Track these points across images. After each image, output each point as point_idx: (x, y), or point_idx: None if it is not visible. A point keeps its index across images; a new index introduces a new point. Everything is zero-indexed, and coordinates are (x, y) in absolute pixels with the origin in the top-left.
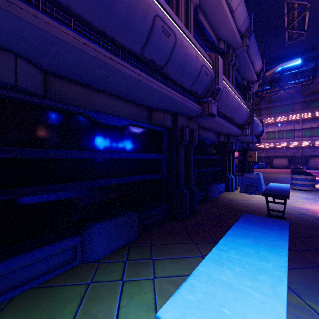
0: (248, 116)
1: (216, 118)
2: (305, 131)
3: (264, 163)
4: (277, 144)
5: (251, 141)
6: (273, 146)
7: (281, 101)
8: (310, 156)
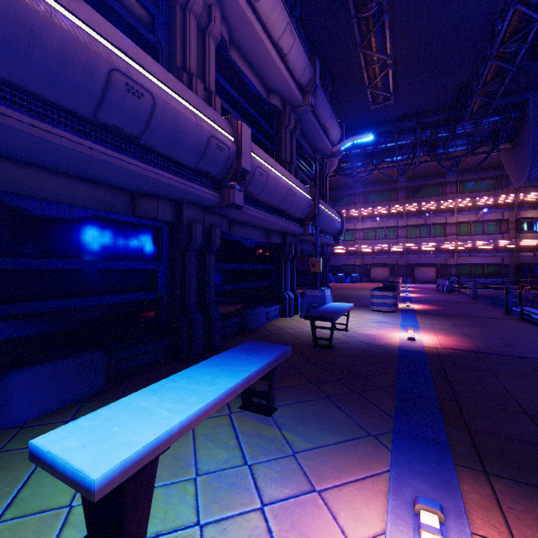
0: (311, 208)
1: (250, 210)
2: (411, 229)
3: (360, 275)
4: (376, 247)
5: (326, 242)
6: (371, 249)
7: (382, 185)
8: (416, 265)
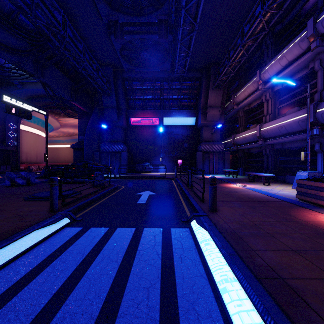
0: (305, 121)
1: (269, 142)
2: None
3: None
4: None
5: None
6: None
7: None
8: None
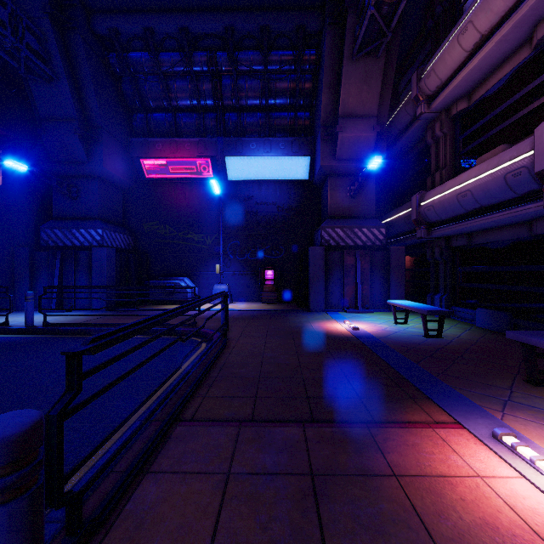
0: None
1: None
2: None
3: None
4: None
5: None
6: None
7: None
8: None
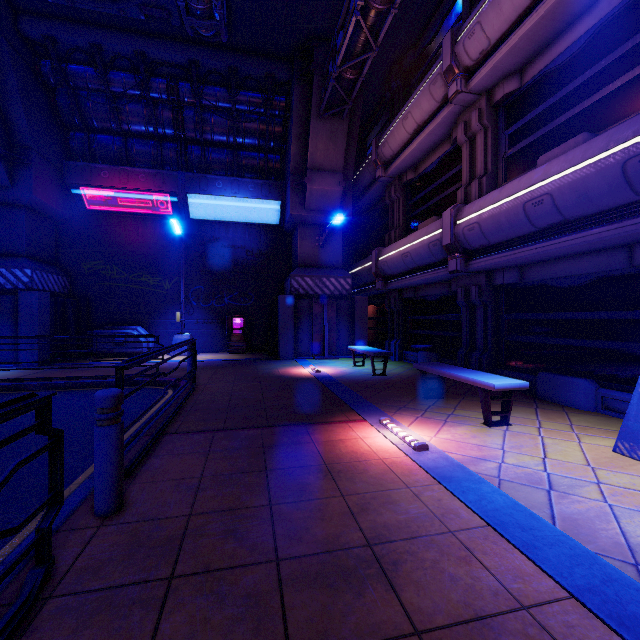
0: None
1: (483, 262)
2: None
3: None
4: None
5: None
6: None
7: None
8: None
